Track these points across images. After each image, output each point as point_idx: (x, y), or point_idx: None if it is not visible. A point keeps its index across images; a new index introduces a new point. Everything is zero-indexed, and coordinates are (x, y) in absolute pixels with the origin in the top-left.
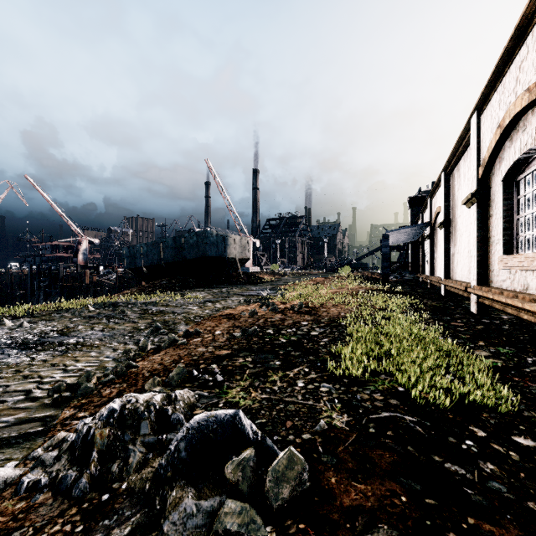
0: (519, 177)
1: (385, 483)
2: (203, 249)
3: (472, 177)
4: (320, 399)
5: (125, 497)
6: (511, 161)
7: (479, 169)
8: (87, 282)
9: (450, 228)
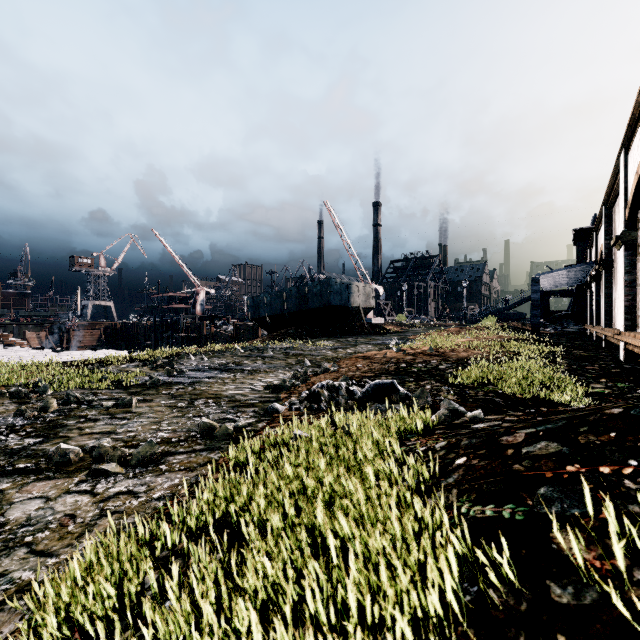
0: None
1: (469, 408)
2: (327, 298)
3: (621, 217)
4: (441, 391)
5: (344, 409)
6: None
7: (626, 210)
8: (205, 333)
9: (613, 269)
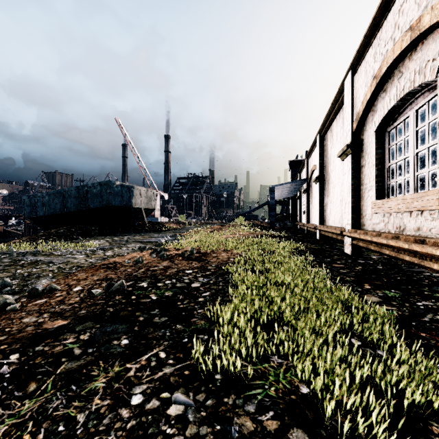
0: (391, 127)
1: None
2: (107, 199)
3: (347, 131)
4: None
5: None
6: (385, 110)
7: (353, 123)
8: None
9: (324, 182)
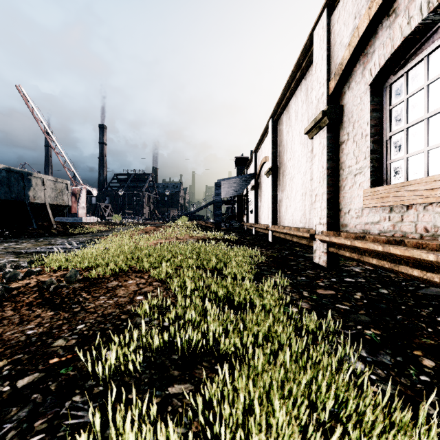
0: (396, 75)
1: None
2: None
3: (318, 97)
4: None
5: None
6: (398, 40)
7: (330, 83)
8: None
9: (277, 174)
